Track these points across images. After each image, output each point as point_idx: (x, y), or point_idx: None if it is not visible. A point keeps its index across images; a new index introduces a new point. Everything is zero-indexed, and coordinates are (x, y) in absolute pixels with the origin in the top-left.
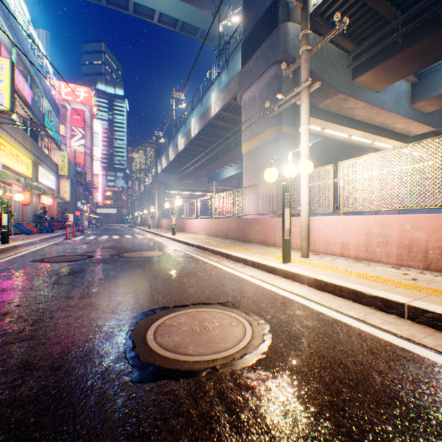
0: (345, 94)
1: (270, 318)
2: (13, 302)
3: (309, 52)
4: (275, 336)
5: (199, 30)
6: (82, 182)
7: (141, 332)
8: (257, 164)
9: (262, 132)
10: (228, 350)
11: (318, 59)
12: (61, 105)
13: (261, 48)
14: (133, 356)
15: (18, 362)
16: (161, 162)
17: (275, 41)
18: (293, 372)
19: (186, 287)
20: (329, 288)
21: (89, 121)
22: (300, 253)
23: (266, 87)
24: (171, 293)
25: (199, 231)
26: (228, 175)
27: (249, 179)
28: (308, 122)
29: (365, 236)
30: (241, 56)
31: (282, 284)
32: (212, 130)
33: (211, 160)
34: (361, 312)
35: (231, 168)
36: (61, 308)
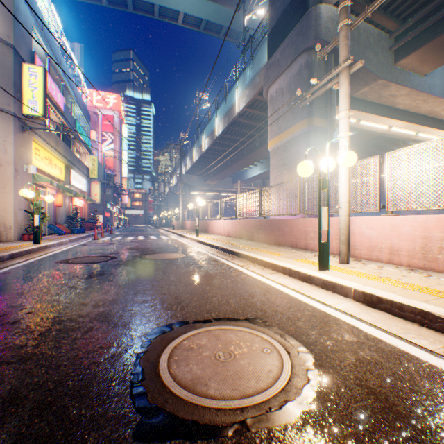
0: (386, 79)
1: (312, 344)
2: (26, 308)
3: (349, 27)
4: (323, 374)
5: (223, 27)
6: (111, 185)
7: (153, 356)
8: (284, 160)
9: (290, 126)
10: (262, 393)
11: (355, 42)
12: (93, 112)
13: (289, 36)
14: (140, 394)
15: (6, 392)
16: (185, 163)
17: (305, 26)
18: (360, 443)
19: (209, 297)
20: (384, 305)
21: (118, 126)
22: (337, 258)
23: (295, 77)
24: (191, 304)
25: (223, 232)
26: (253, 174)
27: (276, 177)
28: (348, 108)
29: (422, 240)
30: (267, 48)
31: (321, 296)
32: (236, 129)
33: (235, 160)
34: (436, 342)
35: (256, 167)
36: (71, 318)
